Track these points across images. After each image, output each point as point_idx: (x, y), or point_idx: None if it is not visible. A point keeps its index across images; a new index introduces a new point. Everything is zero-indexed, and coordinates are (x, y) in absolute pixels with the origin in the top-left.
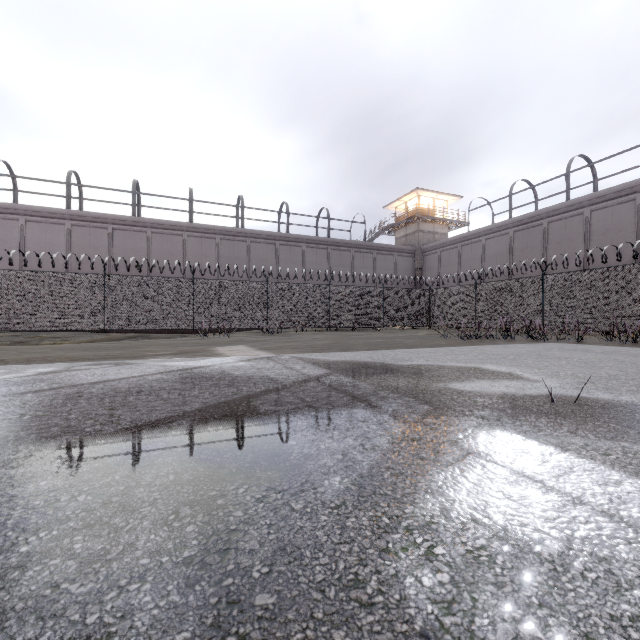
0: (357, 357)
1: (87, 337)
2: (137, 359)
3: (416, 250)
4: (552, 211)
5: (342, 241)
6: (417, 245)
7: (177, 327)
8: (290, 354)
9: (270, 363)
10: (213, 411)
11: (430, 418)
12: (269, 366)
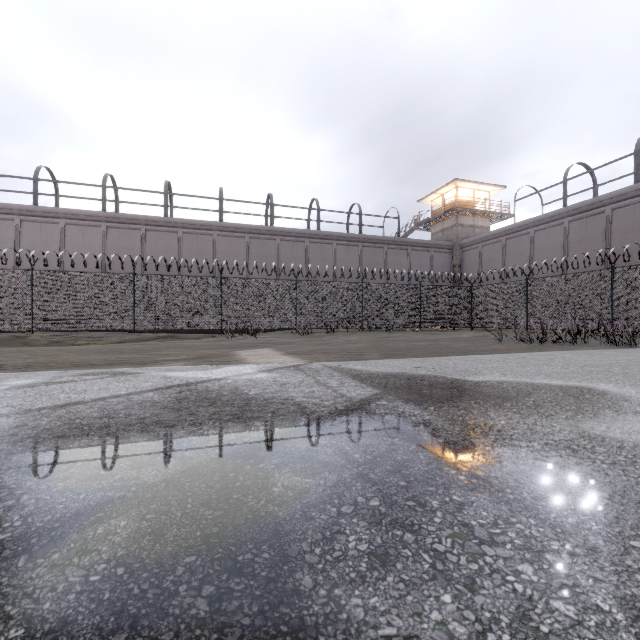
0: (407, 367)
1: (119, 337)
2: (144, 366)
3: (454, 245)
4: (617, 196)
5: (374, 237)
6: (455, 240)
7: (205, 327)
8: (322, 361)
9: (297, 375)
10: (189, 486)
11: (639, 538)
12: (296, 380)
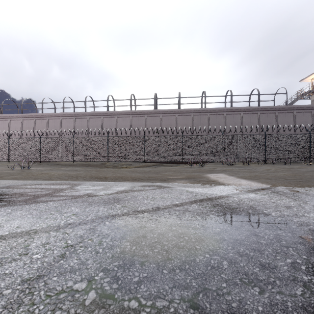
0: None
1: (137, 164)
2: (166, 182)
3: None
4: None
5: (268, 107)
6: None
7: (175, 160)
8: (280, 186)
9: (284, 198)
10: None
11: None
12: (292, 204)
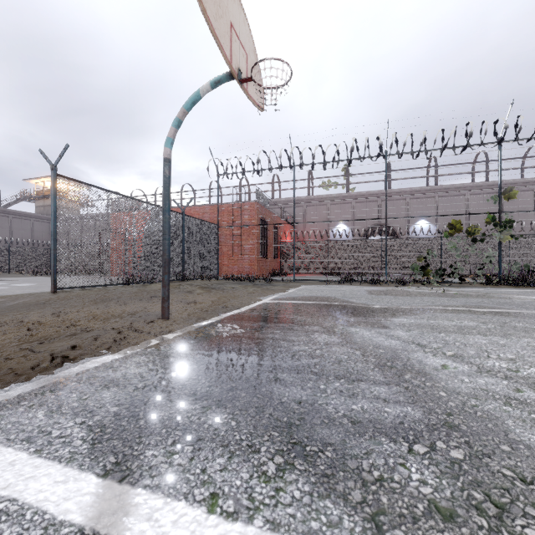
0: None
1: None
2: None
3: None
4: None
5: None
6: None
7: None
8: None
9: None
10: None
11: None
12: None
